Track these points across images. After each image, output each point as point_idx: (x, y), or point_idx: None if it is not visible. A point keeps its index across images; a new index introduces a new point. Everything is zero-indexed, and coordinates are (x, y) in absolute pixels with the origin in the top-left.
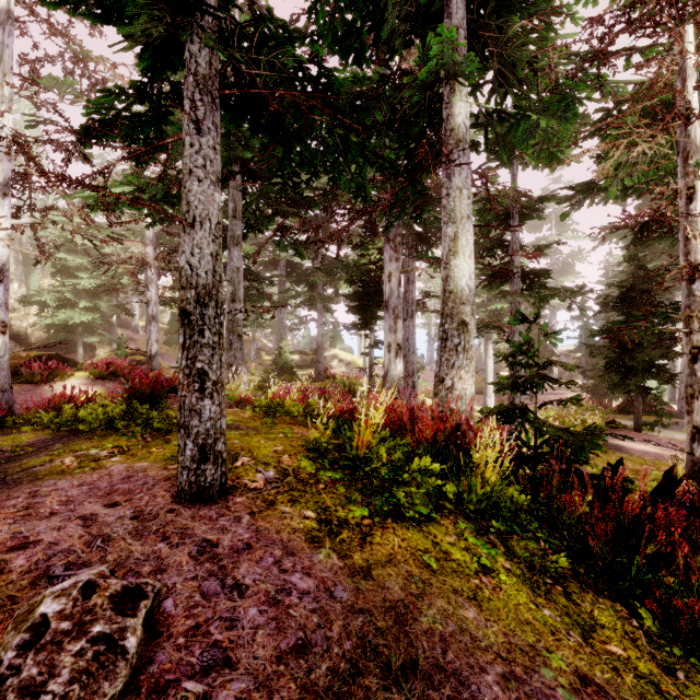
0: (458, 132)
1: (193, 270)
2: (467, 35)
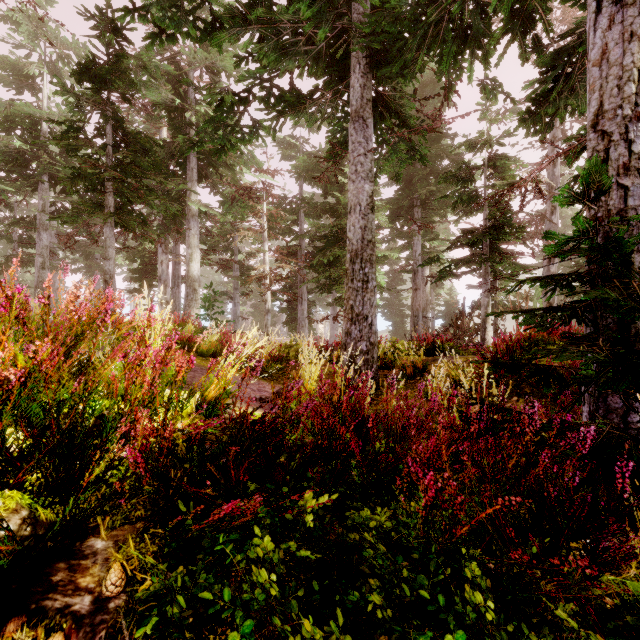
0: (193, 212)
1: (109, 270)
2: (199, 168)
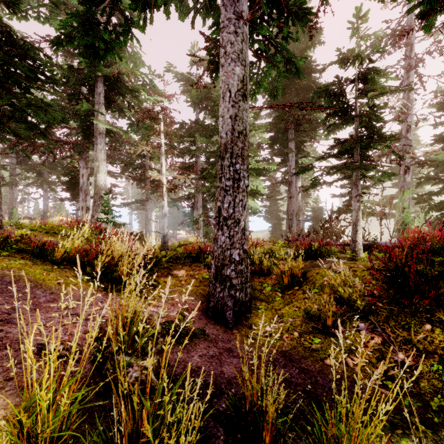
0: (100, 130)
1: None
2: (107, 94)
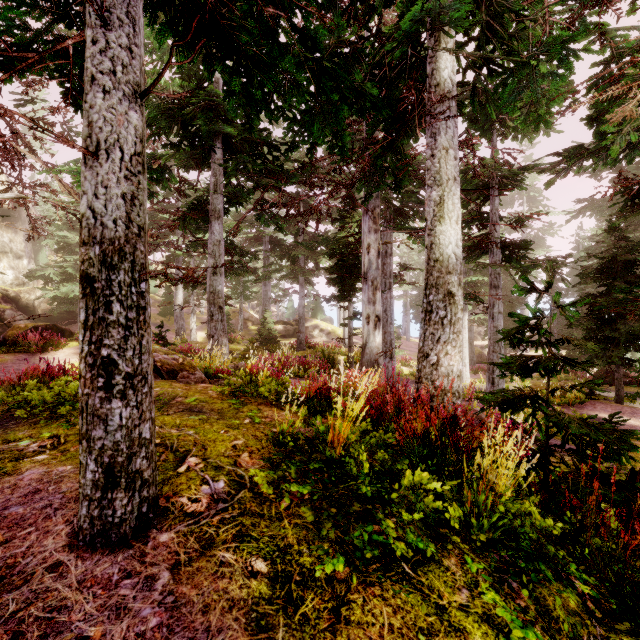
0: (444, 88)
1: (96, 218)
2: None
